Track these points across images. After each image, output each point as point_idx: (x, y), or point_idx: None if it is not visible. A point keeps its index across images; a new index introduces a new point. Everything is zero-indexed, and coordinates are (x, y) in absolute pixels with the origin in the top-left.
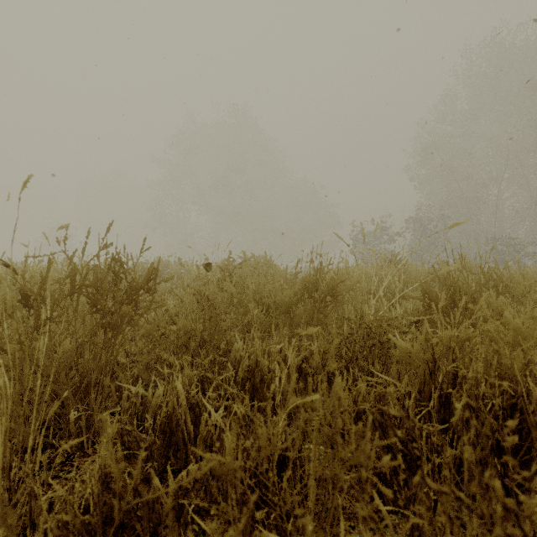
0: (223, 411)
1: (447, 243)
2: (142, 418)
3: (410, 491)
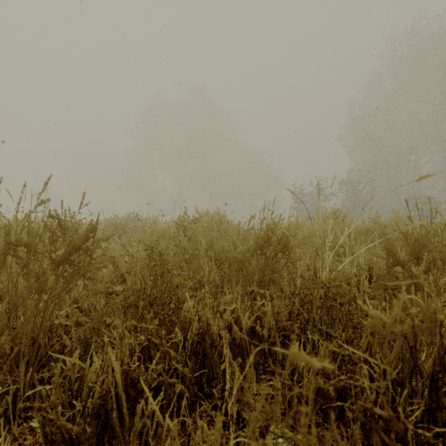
0: (167, 388)
1: (373, 202)
2: (77, 393)
3: None
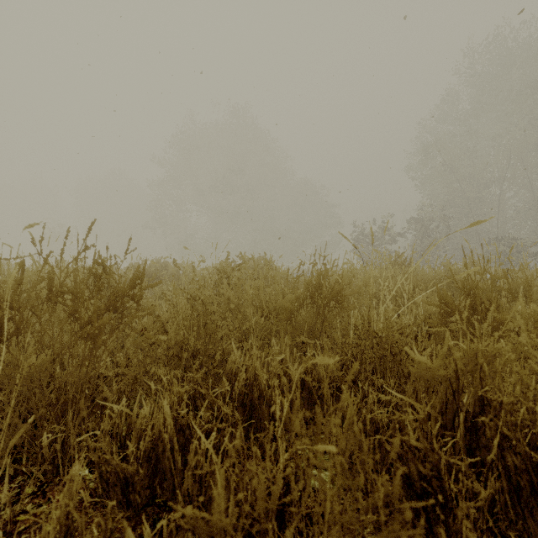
0: (216, 434)
1: (449, 244)
2: (125, 440)
3: (435, 536)
